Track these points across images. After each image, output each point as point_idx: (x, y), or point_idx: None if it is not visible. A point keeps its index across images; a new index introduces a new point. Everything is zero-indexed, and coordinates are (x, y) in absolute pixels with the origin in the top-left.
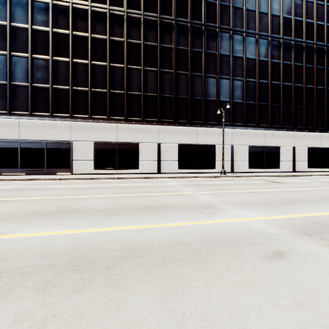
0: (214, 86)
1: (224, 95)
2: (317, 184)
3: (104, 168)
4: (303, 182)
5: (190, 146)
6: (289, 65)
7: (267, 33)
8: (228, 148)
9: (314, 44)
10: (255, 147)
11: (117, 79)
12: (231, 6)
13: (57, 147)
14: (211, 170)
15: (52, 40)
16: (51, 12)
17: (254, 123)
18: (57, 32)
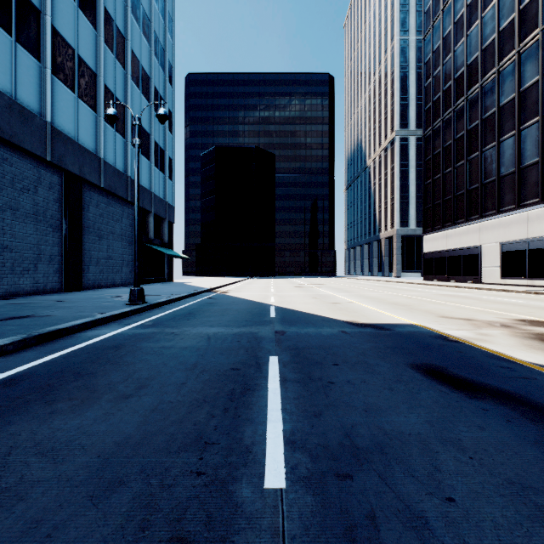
0: None
1: None
2: None
3: (511, 278)
4: None
5: None
6: None
7: None
8: None
9: None
10: None
11: (530, 144)
12: None
13: (469, 253)
14: None
15: (466, 142)
16: (465, 113)
17: None
18: (470, 129)
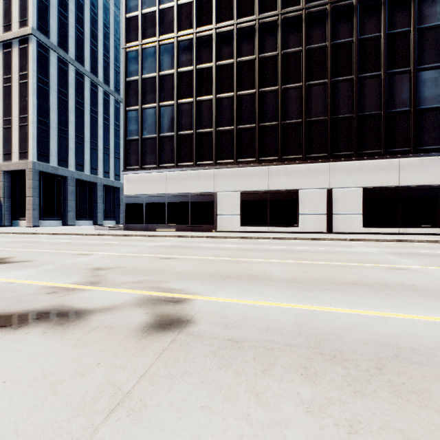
0: (436, 83)
1: None
2: None
3: (252, 225)
4: None
5: (385, 191)
6: None
7: None
8: None
9: None
10: None
11: (269, 108)
12: None
13: (201, 200)
14: (428, 230)
15: (195, 79)
16: (194, 48)
17: None
18: (200, 68)
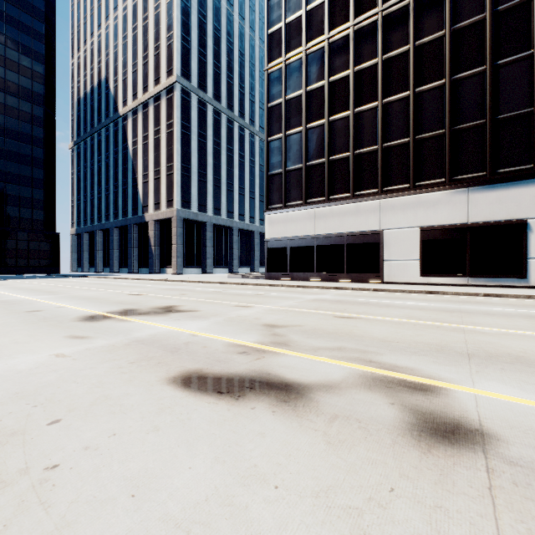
0: None
1: None
2: None
3: (440, 275)
4: None
5: None
6: None
7: None
8: None
9: None
10: None
11: (469, 101)
12: None
13: (360, 241)
14: None
15: (353, 86)
16: (352, 45)
17: None
18: (360, 70)
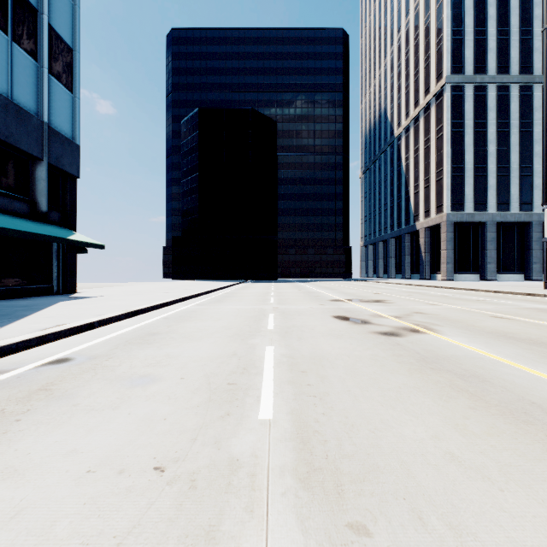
0: None
1: None
2: None
3: None
4: None
5: None
6: None
7: None
8: None
9: None
10: None
11: None
12: None
13: None
14: None
15: None
16: None
17: None
18: None
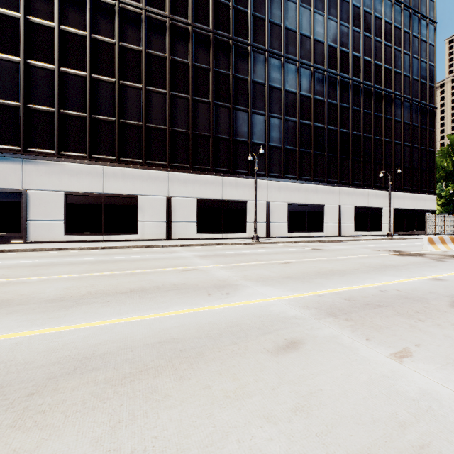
0: (245, 123)
1: (258, 135)
2: (360, 251)
3: (82, 233)
4: (346, 248)
5: (213, 202)
6: (334, 105)
7: (310, 62)
8: (263, 205)
9: (361, 83)
10: (296, 205)
11: (105, 100)
12: (266, 20)
13: None
14: (240, 235)
15: None
16: None
17: (294, 174)
18: None
